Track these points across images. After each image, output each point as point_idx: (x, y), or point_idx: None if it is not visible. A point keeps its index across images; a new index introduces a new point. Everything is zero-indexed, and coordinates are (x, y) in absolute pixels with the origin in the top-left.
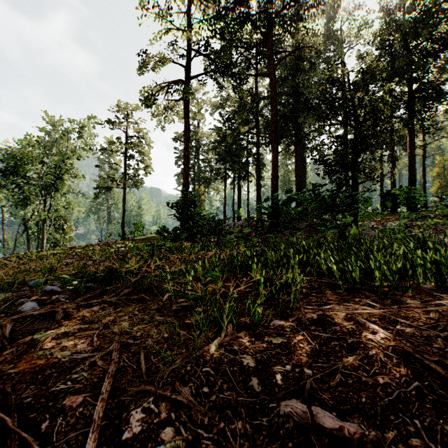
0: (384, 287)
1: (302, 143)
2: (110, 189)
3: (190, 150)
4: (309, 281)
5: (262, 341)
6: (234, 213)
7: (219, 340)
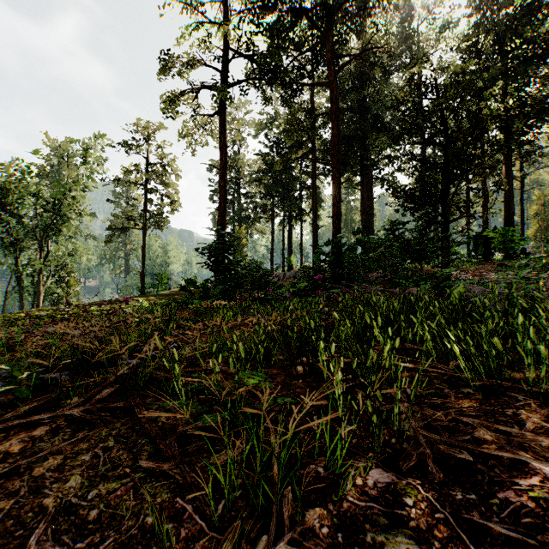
0: (542, 383)
1: (370, 172)
2: (126, 230)
3: (227, 180)
4: (407, 368)
5: (361, 548)
6: (283, 261)
7: (264, 548)
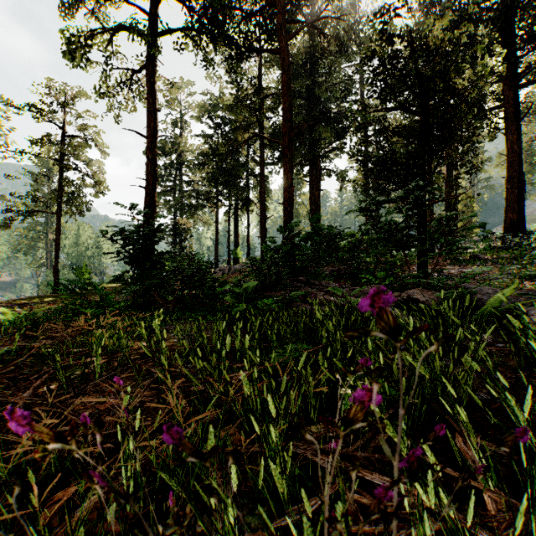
0: None
1: (319, 163)
2: (33, 214)
3: (157, 152)
4: None
5: None
6: (229, 254)
7: None
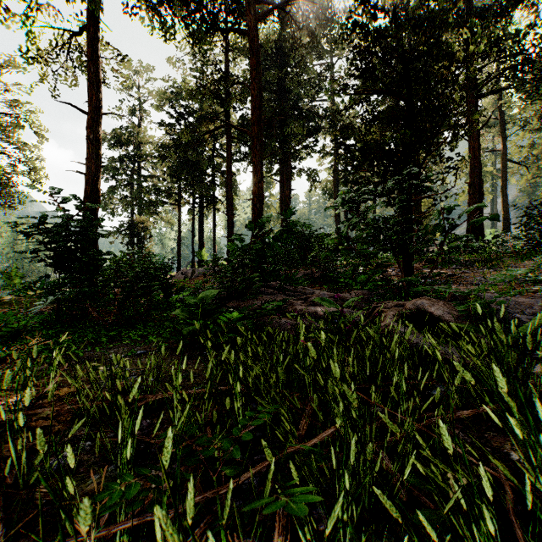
0: None
1: (290, 161)
2: None
3: (101, 132)
4: None
5: None
6: (193, 256)
7: None
